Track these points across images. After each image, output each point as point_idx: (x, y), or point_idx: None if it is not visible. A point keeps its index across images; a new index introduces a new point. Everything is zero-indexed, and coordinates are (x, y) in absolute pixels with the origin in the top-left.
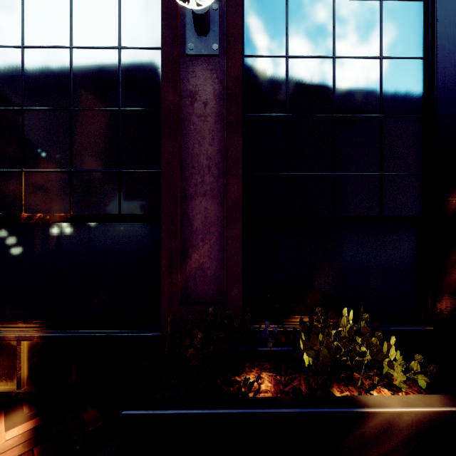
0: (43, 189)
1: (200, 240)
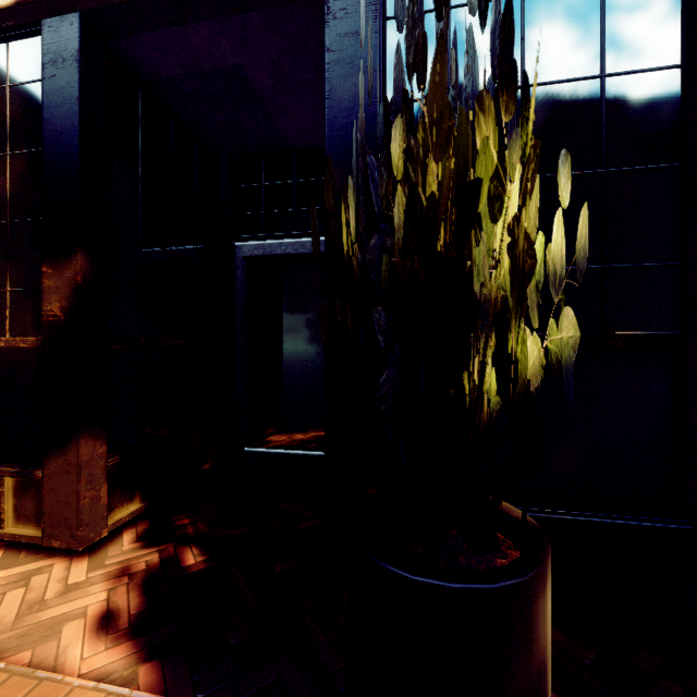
0: None
1: None
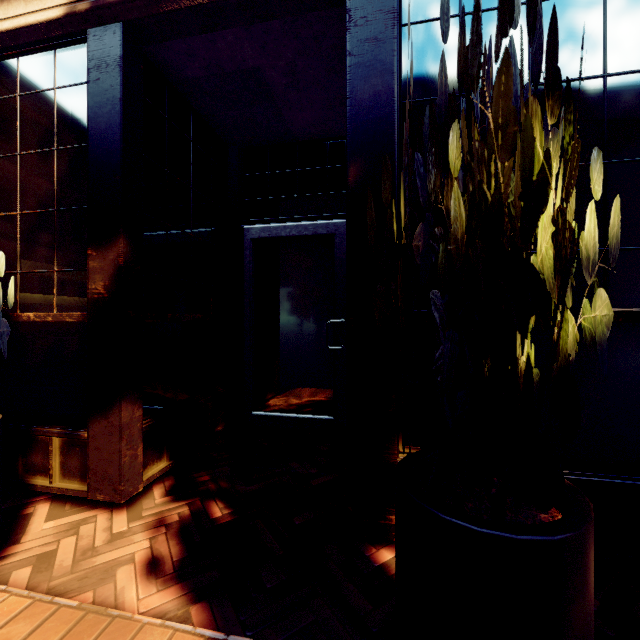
0: None
1: None
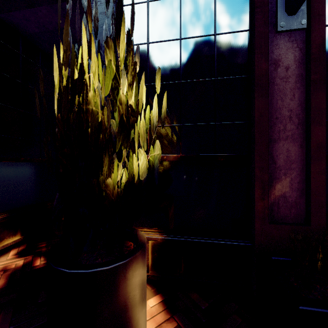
0: (161, 138)
1: (282, 174)
